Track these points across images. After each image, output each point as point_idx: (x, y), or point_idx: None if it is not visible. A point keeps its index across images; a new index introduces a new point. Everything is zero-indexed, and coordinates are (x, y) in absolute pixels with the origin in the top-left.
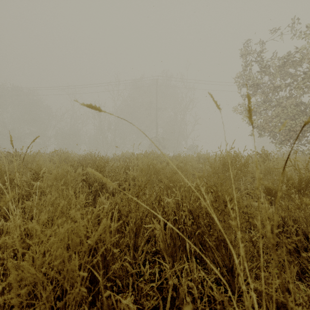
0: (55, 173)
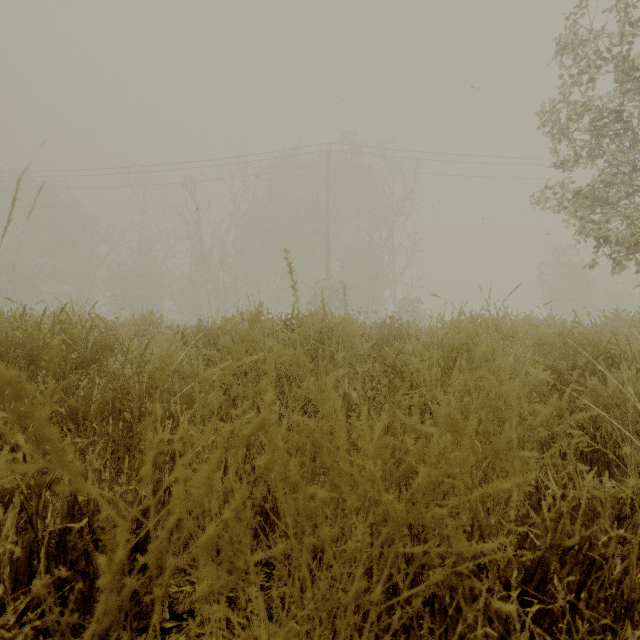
0: None
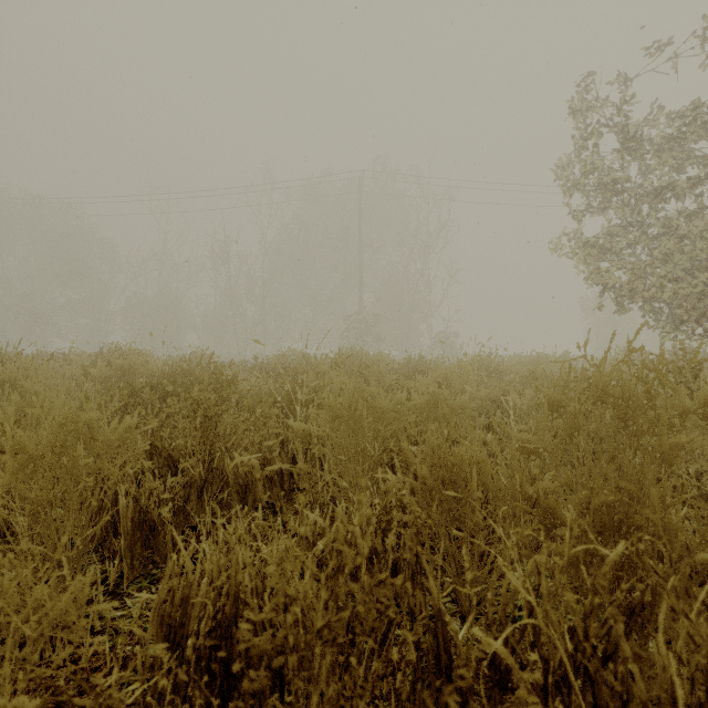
0: (24, 444)
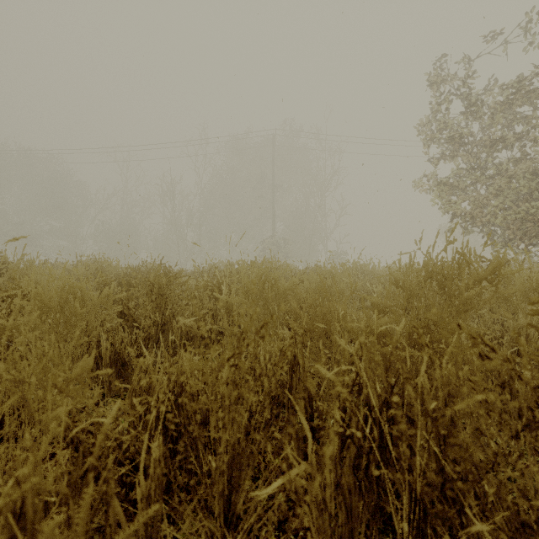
0: (42, 297)
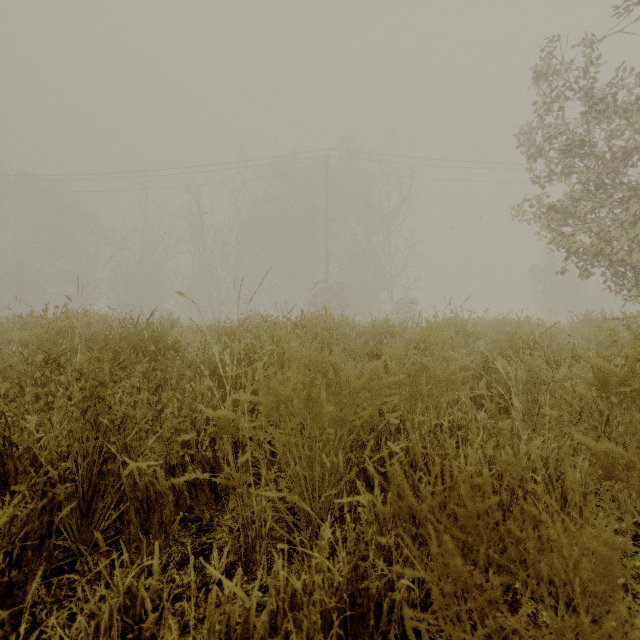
0: None
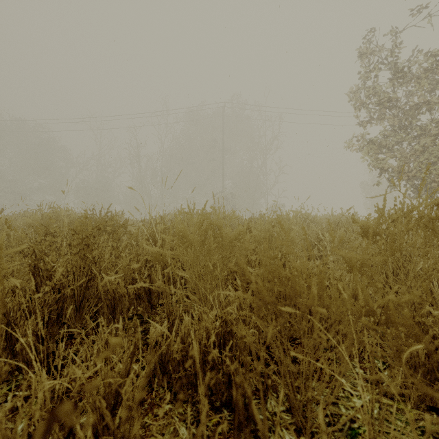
0: None
